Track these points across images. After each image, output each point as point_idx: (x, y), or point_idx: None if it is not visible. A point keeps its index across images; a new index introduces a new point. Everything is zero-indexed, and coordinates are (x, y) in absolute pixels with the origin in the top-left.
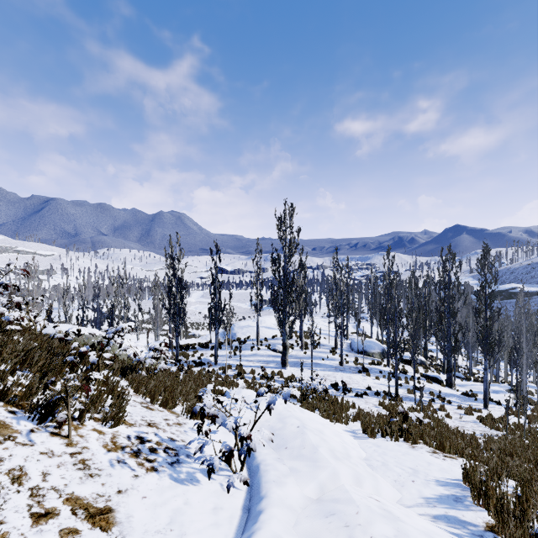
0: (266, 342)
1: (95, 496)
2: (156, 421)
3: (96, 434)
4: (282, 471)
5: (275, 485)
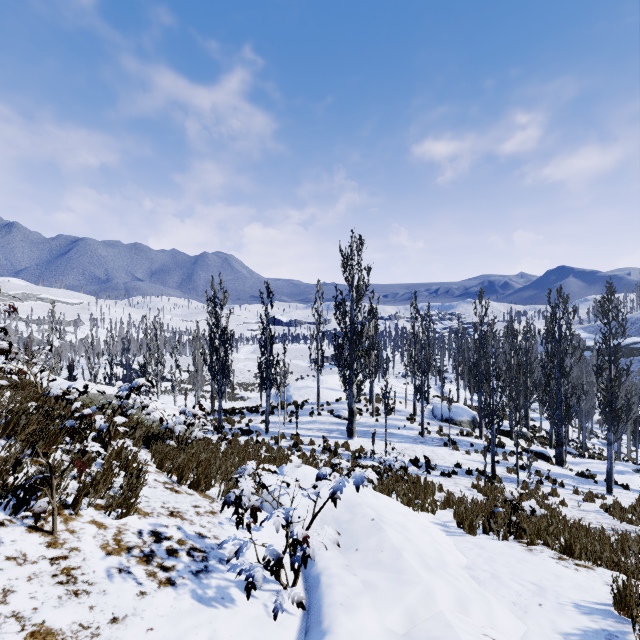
0: (328, 406)
1: (76, 628)
2: (182, 509)
3: (94, 528)
4: (353, 586)
5: (343, 611)
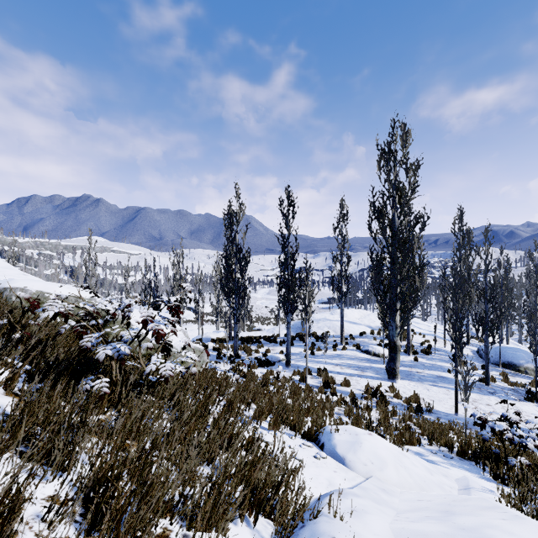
0: (351, 340)
1: None
2: None
3: None
4: None
5: None
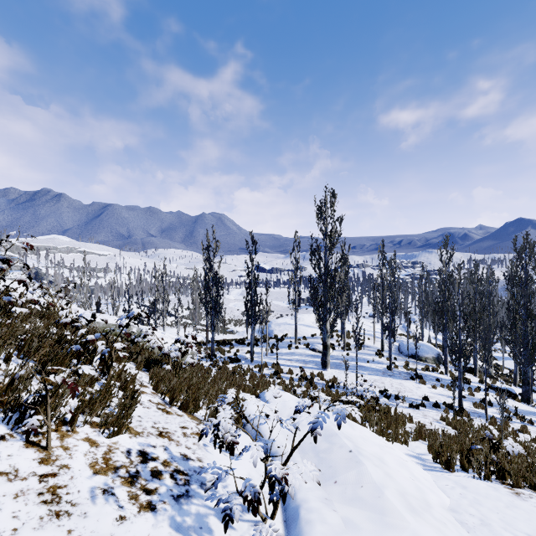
0: (304, 341)
1: None
2: (171, 429)
3: (86, 445)
4: (333, 524)
5: None
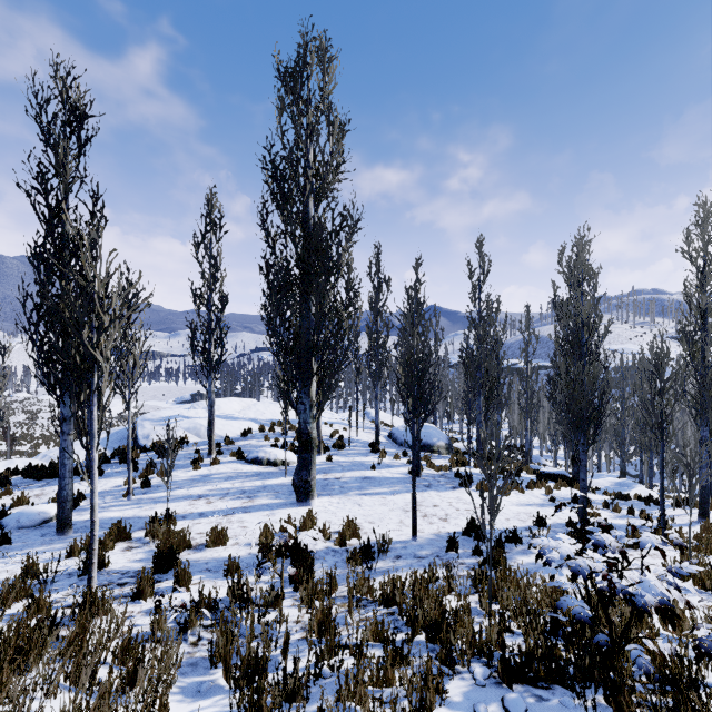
0: (229, 446)
1: None
2: None
3: None
4: None
5: None
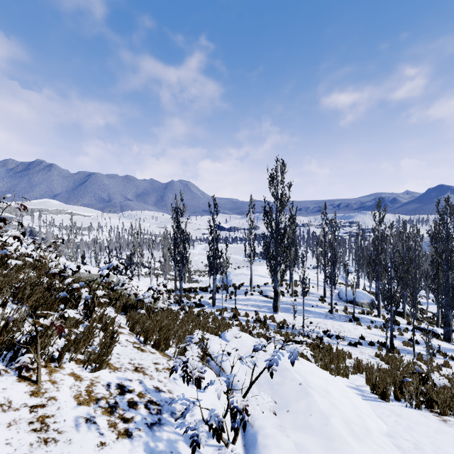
0: (258, 288)
1: None
2: (145, 365)
3: (71, 379)
4: (287, 449)
5: None
